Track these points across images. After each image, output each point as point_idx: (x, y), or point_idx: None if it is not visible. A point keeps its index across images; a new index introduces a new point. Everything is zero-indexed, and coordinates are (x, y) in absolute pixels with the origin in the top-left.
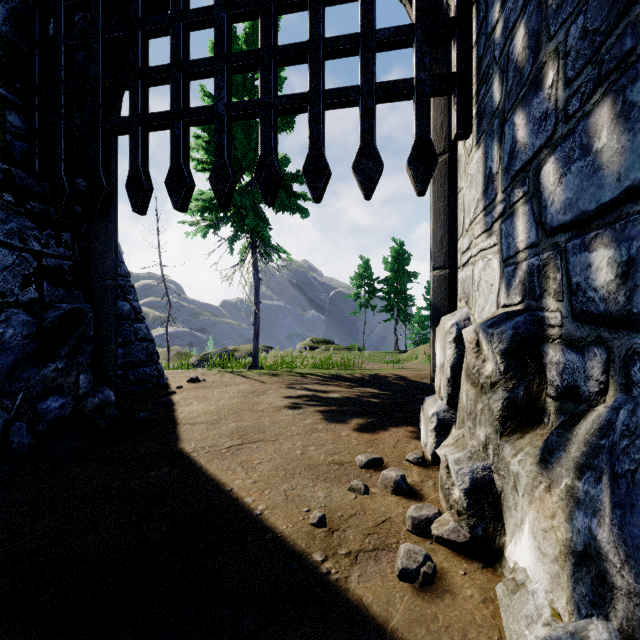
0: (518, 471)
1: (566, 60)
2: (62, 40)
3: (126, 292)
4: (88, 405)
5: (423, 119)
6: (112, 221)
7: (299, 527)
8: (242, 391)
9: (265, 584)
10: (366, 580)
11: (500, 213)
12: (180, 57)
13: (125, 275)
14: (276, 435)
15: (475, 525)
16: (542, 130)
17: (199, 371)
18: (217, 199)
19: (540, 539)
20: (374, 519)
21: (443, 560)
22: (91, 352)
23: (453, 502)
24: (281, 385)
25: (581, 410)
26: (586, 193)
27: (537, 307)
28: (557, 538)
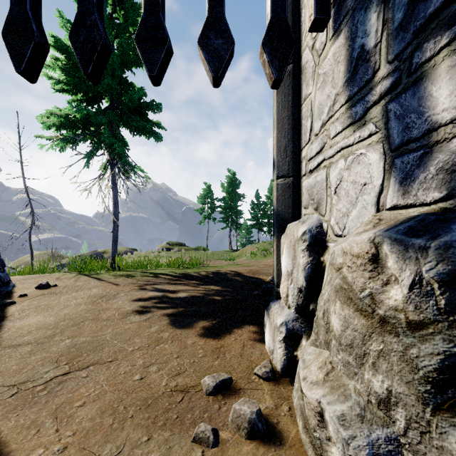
0: None
1: None
2: None
3: None
4: None
5: None
6: None
7: None
8: (92, 296)
9: None
10: None
11: (385, 91)
12: None
13: None
14: (115, 353)
15: None
16: None
17: (55, 275)
18: (14, 62)
19: None
20: None
21: None
22: None
23: None
24: (133, 287)
25: None
26: None
27: None
28: None
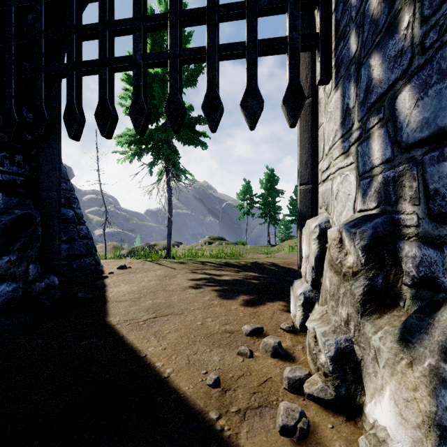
0: (379, 346)
1: (423, 1)
2: (13, 3)
3: (71, 202)
4: (36, 288)
5: (294, 68)
6: (56, 147)
7: (198, 388)
8: (158, 275)
9: (169, 443)
10: (253, 436)
11: (356, 138)
12: (106, 17)
13: (70, 189)
14: (182, 309)
15: (339, 386)
16: (397, 65)
17: (127, 260)
18: (135, 128)
19: (402, 407)
20: (258, 379)
21: (314, 415)
22: (39, 247)
23: (320, 365)
24: (187, 270)
25: (440, 298)
26: (445, 111)
27: (392, 211)
28: (419, 409)
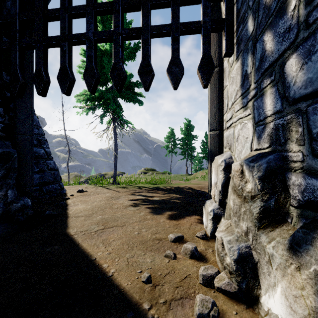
0: (273, 253)
1: None
2: None
3: (42, 143)
4: (13, 208)
5: (207, 44)
6: (29, 102)
7: (135, 284)
8: (106, 197)
9: None
10: None
11: (253, 95)
12: (66, 4)
13: (41, 134)
14: (124, 222)
15: (241, 281)
16: (286, 39)
17: (84, 186)
18: (88, 87)
19: (291, 301)
20: (180, 276)
21: (222, 304)
22: (16, 177)
23: (226, 265)
24: (128, 193)
25: None
26: None
27: (282, 149)
28: (306, 304)
